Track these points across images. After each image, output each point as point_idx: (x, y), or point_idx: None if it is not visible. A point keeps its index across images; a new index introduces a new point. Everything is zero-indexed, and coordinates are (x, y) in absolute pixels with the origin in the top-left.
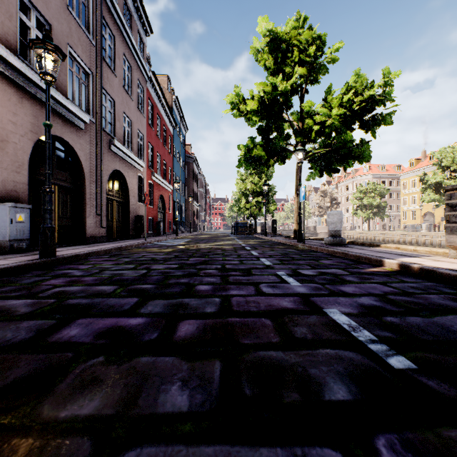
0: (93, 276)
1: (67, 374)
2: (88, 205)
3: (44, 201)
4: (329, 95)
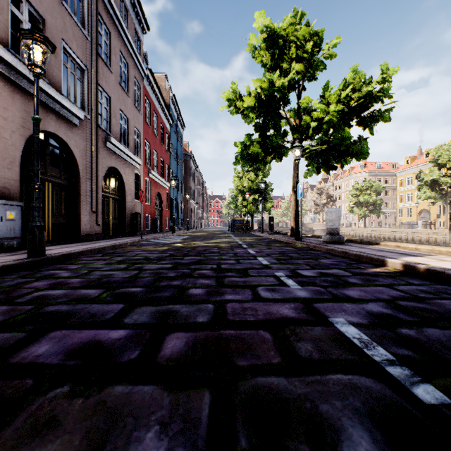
0: (81, 278)
1: (19, 412)
2: (83, 202)
3: (32, 198)
4: (326, 91)
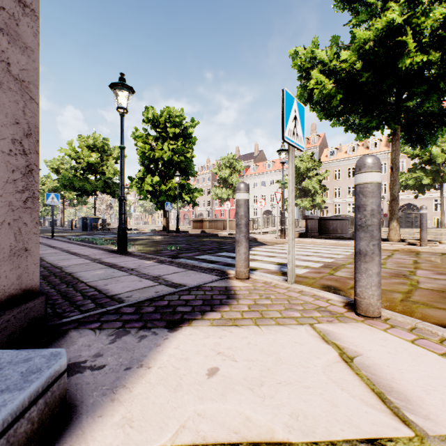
0: None
1: None
2: None
3: None
4: None
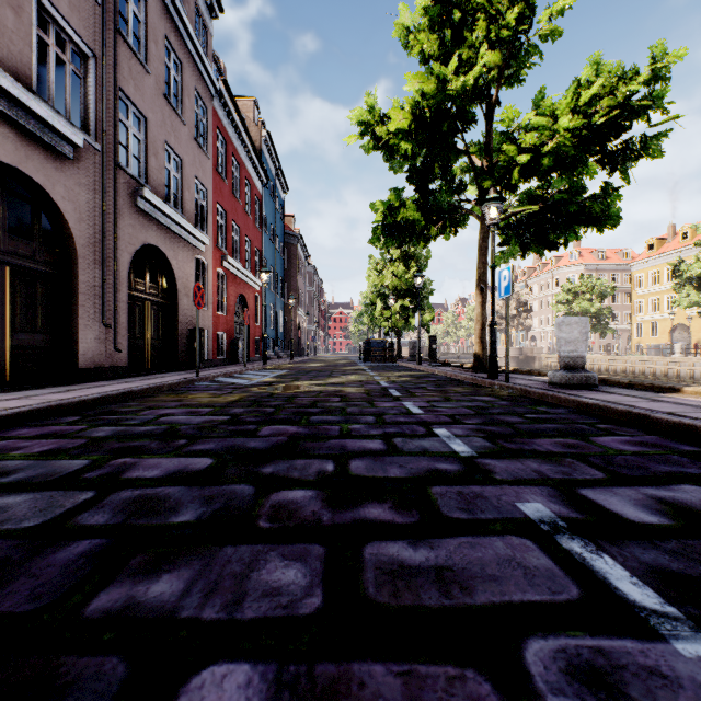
0: None
1: None
2: (84, 307)
3: None
4: (541, 105)
